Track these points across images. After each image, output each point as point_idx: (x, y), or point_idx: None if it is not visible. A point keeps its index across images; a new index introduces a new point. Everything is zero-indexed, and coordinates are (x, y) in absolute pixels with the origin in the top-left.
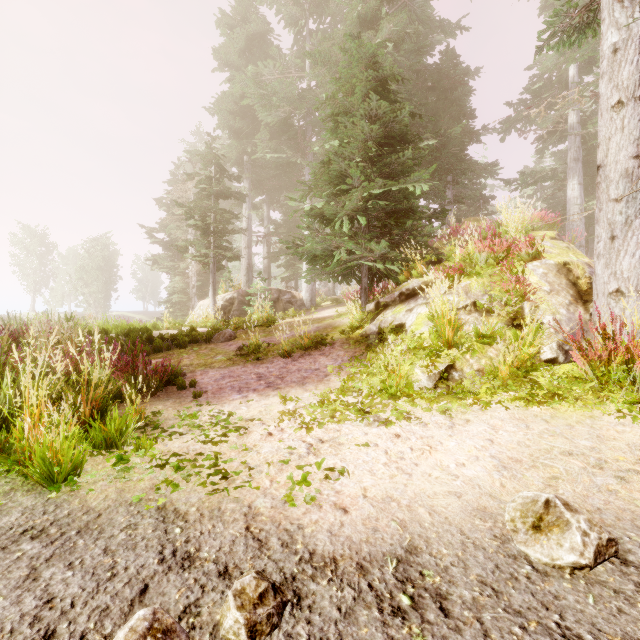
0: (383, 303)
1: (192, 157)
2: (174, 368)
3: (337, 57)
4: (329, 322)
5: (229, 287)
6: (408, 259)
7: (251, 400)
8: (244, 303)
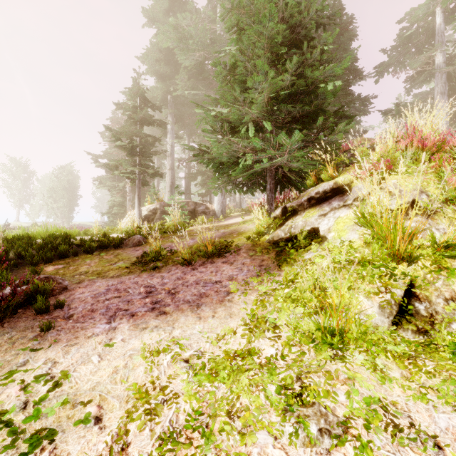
0: (291, 208)
1: (127, 97)
2: (40, 284)
3: None
4: (235, 228)
5: (154, 200)
6: (317, 162)
7: (110, 345)
8: (165, 213)
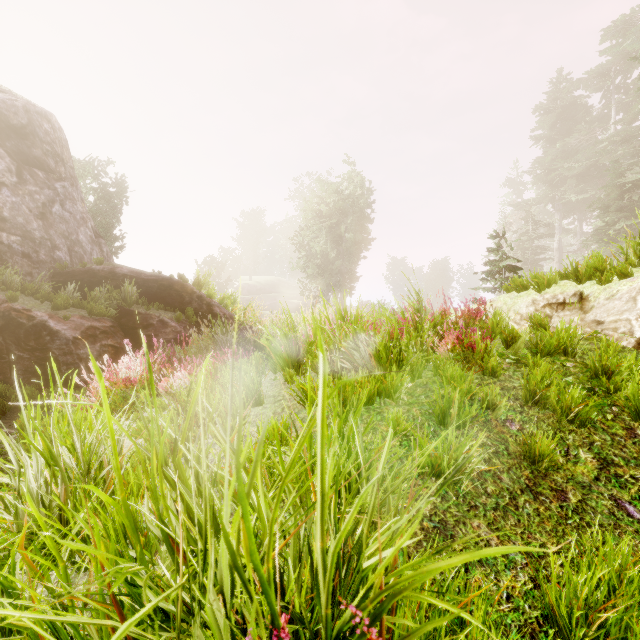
0: None
1: (514, 207)
2: None
3: (625, 134)
4: None
5: None
6: None
7: None
8: None
